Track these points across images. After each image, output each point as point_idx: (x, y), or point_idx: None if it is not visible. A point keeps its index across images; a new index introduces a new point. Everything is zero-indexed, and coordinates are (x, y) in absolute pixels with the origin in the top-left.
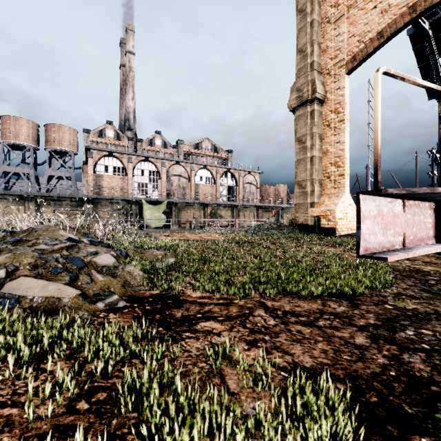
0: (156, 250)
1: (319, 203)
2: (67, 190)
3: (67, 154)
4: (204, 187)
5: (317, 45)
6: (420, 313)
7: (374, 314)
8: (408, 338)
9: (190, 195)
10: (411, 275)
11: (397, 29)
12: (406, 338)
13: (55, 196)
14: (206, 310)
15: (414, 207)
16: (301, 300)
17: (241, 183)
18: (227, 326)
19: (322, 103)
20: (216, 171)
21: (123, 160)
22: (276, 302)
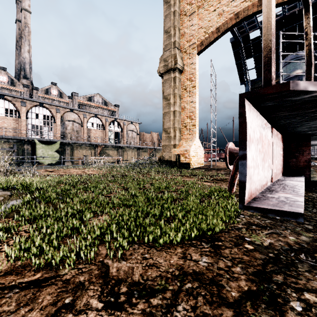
0: (1, 190)
1: (179, 145)
2: None
3: None
4: (96, 131)
5: (178, 30)
6: (279, 251)
7: (241, 266)
8: None
9: (83, 137)
10: None
11: (228, 28)
12: None
13: None
14: None
15: (276, 137)
16: (158, 250)
17: (125, 130)
18: None
19: (181, 72)
20: (105, 120)
21: (16, 103)
22: (125, 263)
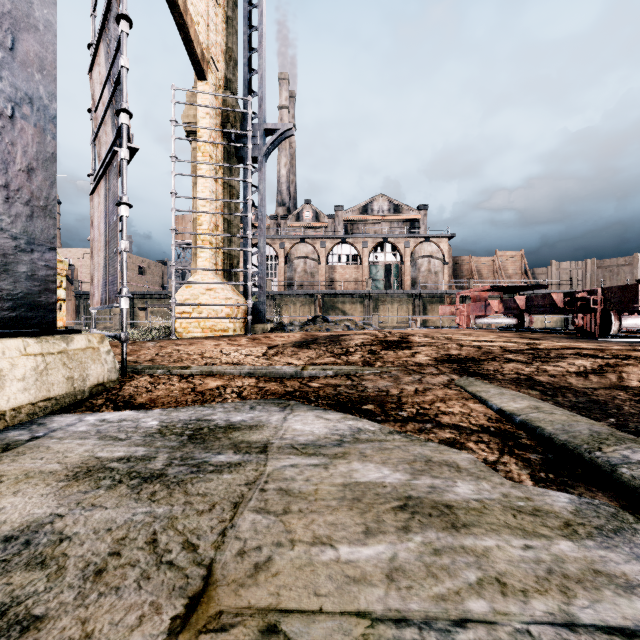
0: None
1: None
2: None
3: None
4: (344, 269)
5: None
6: None
7: None
8: None
9: (320, 283)
10: None
11: None
12: None
13: (144, 294)
14: None
15: None
16: None
17: (408, 258)
18: None
19: None
20: (362, 245)
21: None
22: None
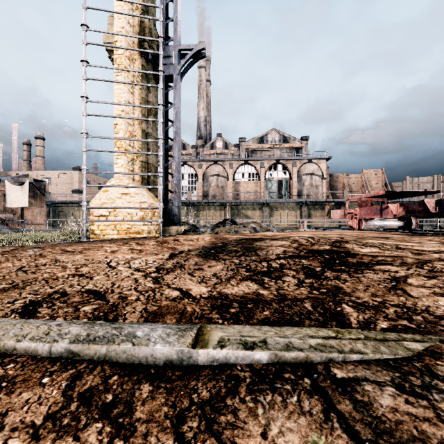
0: None
1: None
2: None
3: None
4: (247, 184)
5: None
6: None
7: None
8: None
9: (229, 194)
10: None
11: None
12: None
13: None
14: None
15: None
16: None
17: (295, 175)
18: None
19: None
20: (260, 165)
21: None
22: None
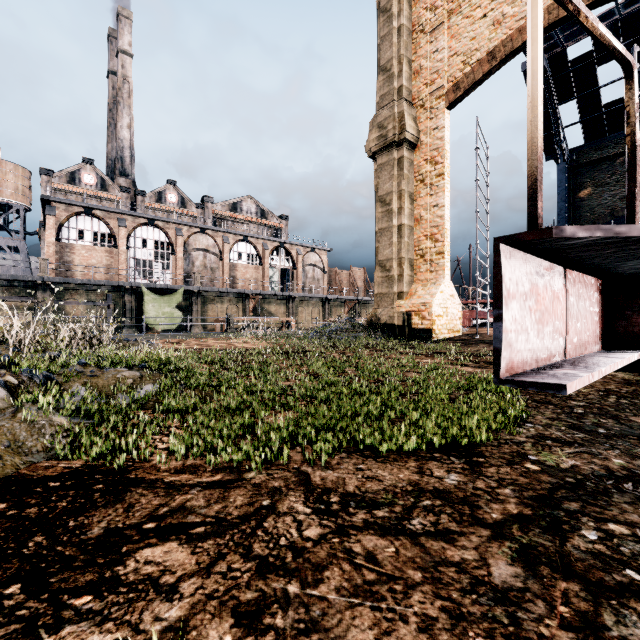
0: (126, 369)
1: (409, 293)
2: (12, 269)
3: (12, 208)
4: (245, 268)
5: (407, 63)
6: (587, 477)
7: (513, 488)
8: (593, 553)
9: (222, 280)
10: (547, 401)
11: (514, 50)
12: (589, 553)
13: None
14: (174, 506)
15: (578, 284)
16: (379, 461)
17: (301, 265)
18: (204, 555)
19: (414, 147)
20: (262, 246)
21: (111, 222)
22: (331, 472)
